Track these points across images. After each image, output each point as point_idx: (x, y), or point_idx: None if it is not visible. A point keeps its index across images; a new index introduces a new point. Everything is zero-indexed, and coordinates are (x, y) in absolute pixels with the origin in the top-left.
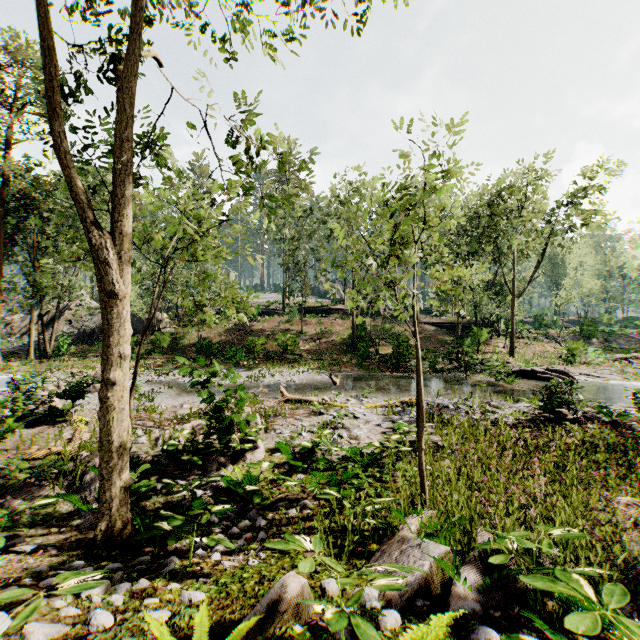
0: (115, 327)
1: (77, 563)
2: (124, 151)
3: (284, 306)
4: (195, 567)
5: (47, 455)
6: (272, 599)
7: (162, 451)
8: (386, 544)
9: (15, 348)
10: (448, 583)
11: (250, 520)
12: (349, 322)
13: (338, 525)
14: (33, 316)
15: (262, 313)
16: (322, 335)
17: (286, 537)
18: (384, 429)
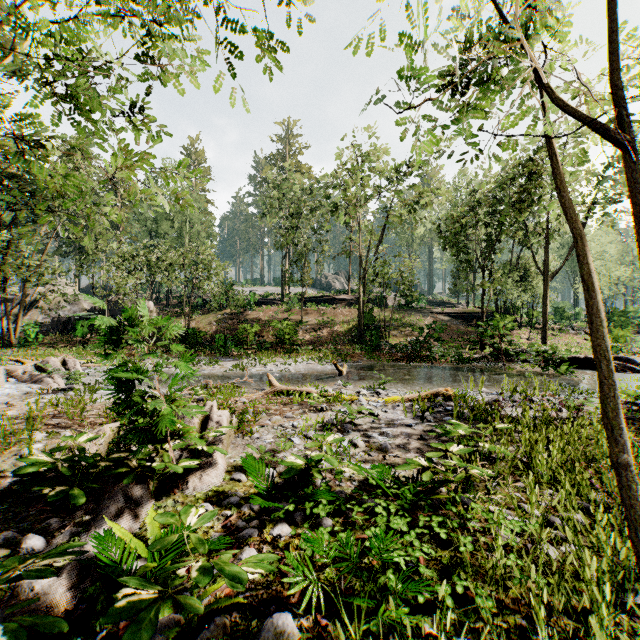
0: None
1: None
2: None
3: (283, 296)
4: None
5: None
6: None
7: (17, 476)
8: None
9: None
10: None
11: None
12: (354, 312)
13: None
14: None
15: (259, 303)
16: (324, 325)
17: None
18: (419, 432)
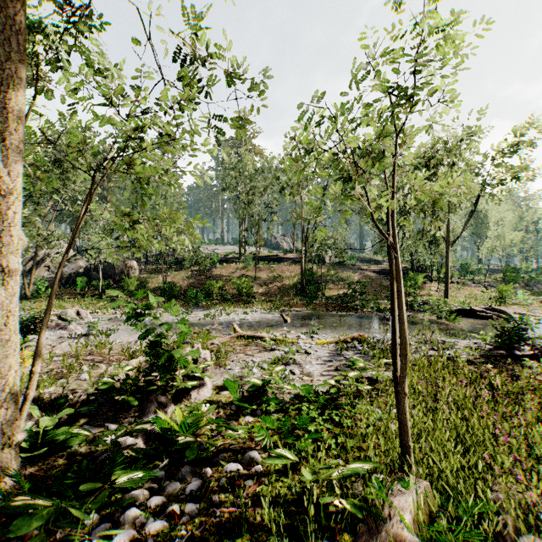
0: None
1: None
2: None
3: (240, 255)
4: None
5: None
6: None
7: (96, 390)
8: (367, 541)
9: None
10: None
11: (182, 481)
12: (298, 269)
13: (293, 493)
14: None
15: (221, 261)
16: (274, 280)
17: None
18: (337, 365)
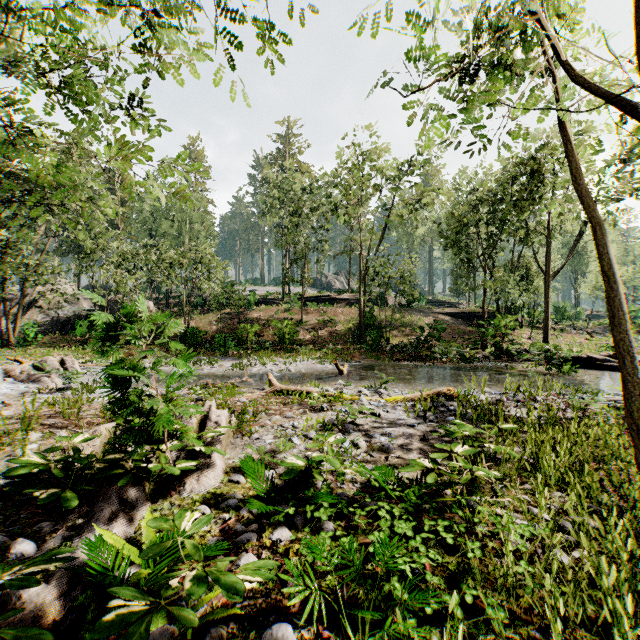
0: None
1: None
2: None
3: (283, 296)
4: None
5: None
6: None
7: (9, 477)
8: None
9: None
10: None
11: None
12: (354, 311)
13: None
14: None
15: (259, 303)
16: (325, 325)
17: None
18: (422, 433)
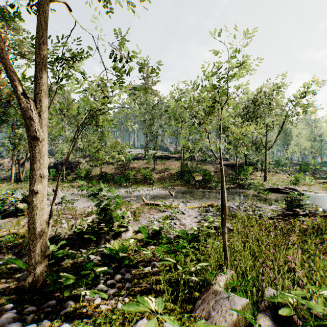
0: (38, 158)
1: (8, 306)
2: (44, 51)
3: (145, 155)
4: (82, 309)
5: (8, 234)
6: None
7: (73, 232)
8: (205, 293)
9: (5, 177)
10: (249, 325)
11: (121, 274)
12: (179, 163)
13: (174, 278)
14: (13, 160)
15: (134, 159)
16: (165, 170)
17: (138, 298)
18: (199, 220)
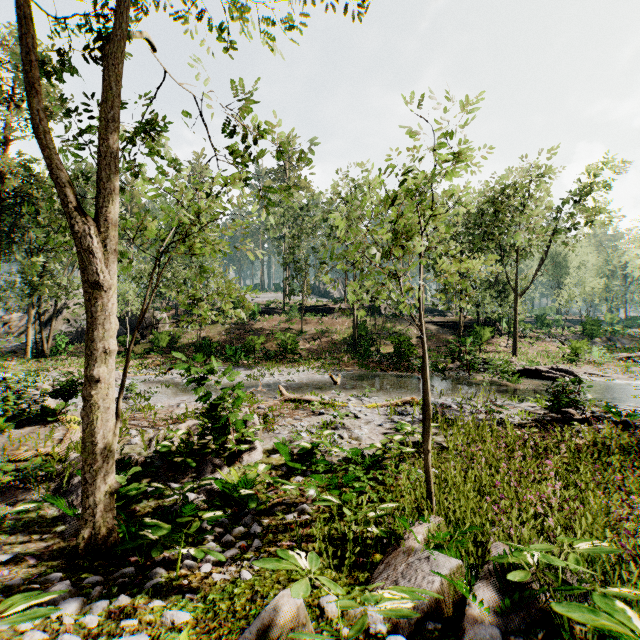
0: (99, 320)
1: (54, 575)
2: (109, 132)
3: (284, 305)
4: (182, 580)
5: (35, 456)
6: (263, 624)
7: (154, 452)
8: (390, 555)
9: (13, 347)
10: (460, 601)
11: (245, 526)
12: (350, 321)
13: (338, 532)
14: (30, 315)
15: (262, 312)
16: (322, 334)
17: (279, 552)
18: (386, 429)
